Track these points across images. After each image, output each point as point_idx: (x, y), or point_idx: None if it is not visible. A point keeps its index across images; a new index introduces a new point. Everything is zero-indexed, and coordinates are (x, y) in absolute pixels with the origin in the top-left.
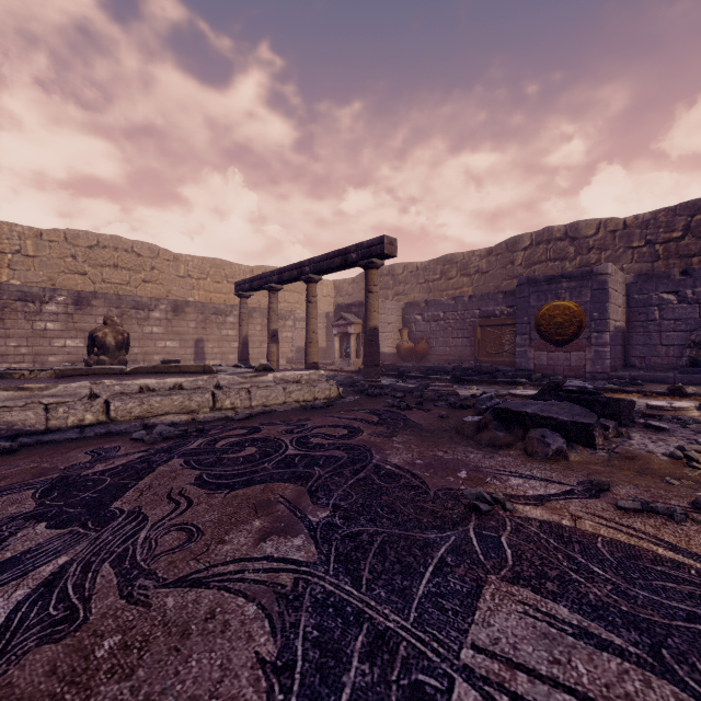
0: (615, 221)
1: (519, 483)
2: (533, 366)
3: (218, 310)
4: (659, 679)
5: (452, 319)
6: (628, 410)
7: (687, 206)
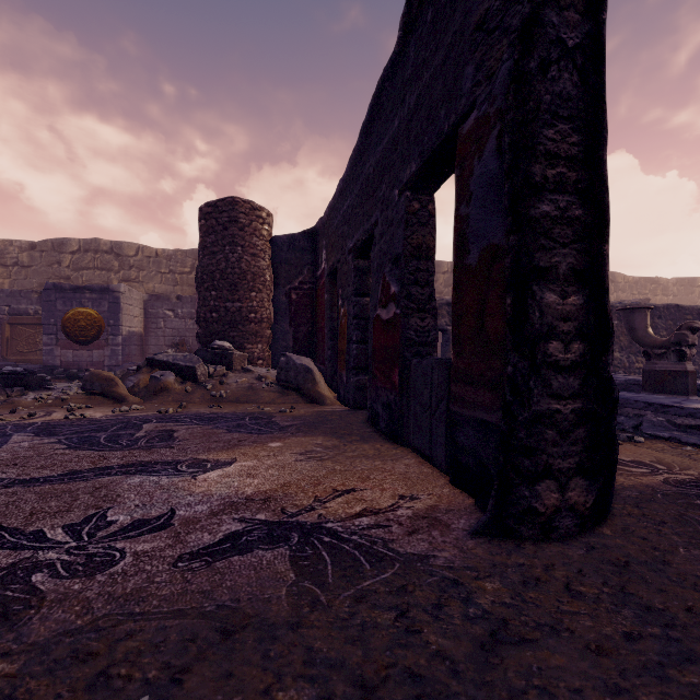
0: (150, 249)
1: None
2: (61, 363)
3: None
4: None
5: None
6: (37, 381)
7: (193, 252)
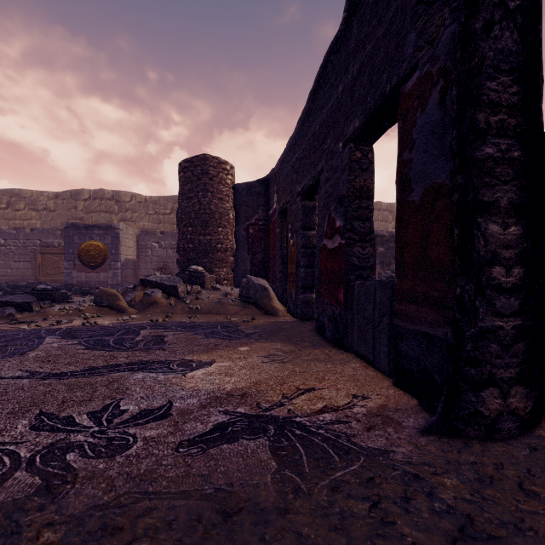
0: (141, 196)
1: None
2: (77, 282)
3: None
4: None
5: (14, 246)
6: (62, 296)
7: (172, 198)
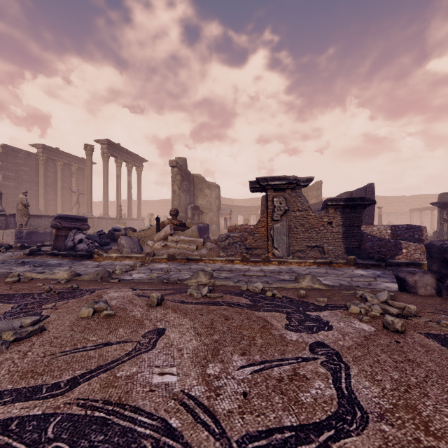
0: None
1: None
2: None
3: (400, 214)
4: None
5: None
6: None
7: None
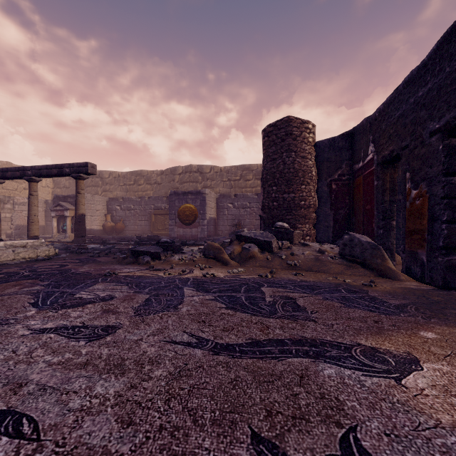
0: (217, 168)
1: (126, 270)
2: (177, 235)
3: None
4: (124, 286)
5: (139, 209)
6: (177, 248)
7: (241, 166)
